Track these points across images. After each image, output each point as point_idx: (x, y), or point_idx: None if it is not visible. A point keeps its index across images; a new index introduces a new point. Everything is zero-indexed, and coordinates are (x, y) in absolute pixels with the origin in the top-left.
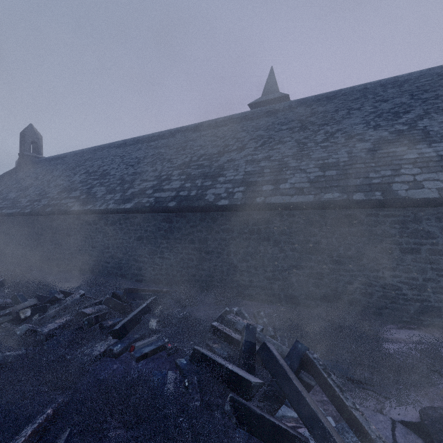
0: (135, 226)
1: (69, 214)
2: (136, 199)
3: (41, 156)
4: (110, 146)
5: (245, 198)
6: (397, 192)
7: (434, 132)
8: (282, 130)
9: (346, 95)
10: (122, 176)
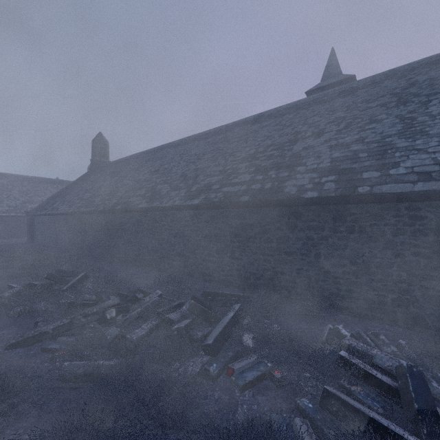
0: (202, 223)
1: (137, 212)
2: (202, 194)
3: (108, 161)
4: (168, 146)
5: (340, 188)
6: None
7: None
8: (371, 108)
9: None
10: (184, 172)
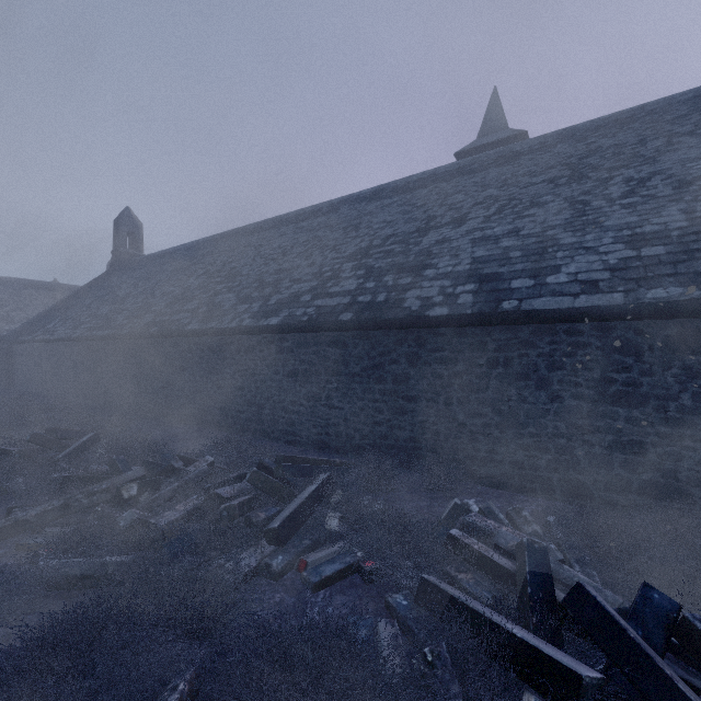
0: (284, 354)
1: (184, 337)
2: (284, 310)
3: (142, 254)
4: (238, 232)
5: (479, 303)
6: None
7: None
8: (534, 184)
9: (656, 113)
10: (260, 275)
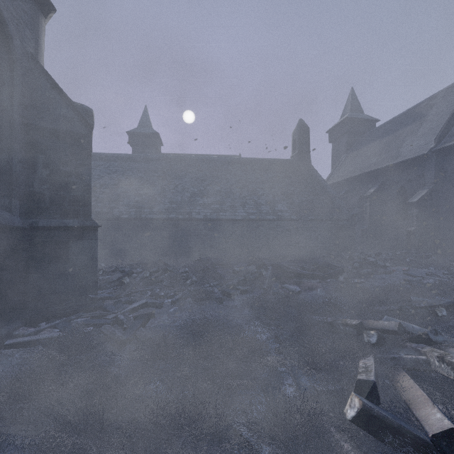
0: None
1: None
2: None
3: None
4: None
5: (136, 215)
6: (193, 215)
7: (210, 193)
8: (154, 176)
9: (187, 160)
10: None
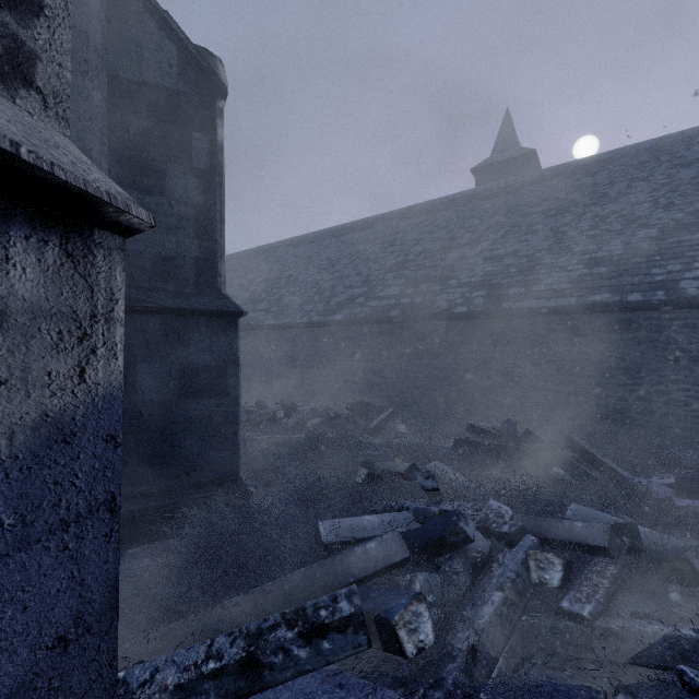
0: (346, 341)
1: (262, 330)
2: (345, 309)
3: None
4: (285, 244)
5: (488, 303)
6: (685, 290)
7: None
8: (531, 214)
9: (628, 156)
10: (317, 282)
